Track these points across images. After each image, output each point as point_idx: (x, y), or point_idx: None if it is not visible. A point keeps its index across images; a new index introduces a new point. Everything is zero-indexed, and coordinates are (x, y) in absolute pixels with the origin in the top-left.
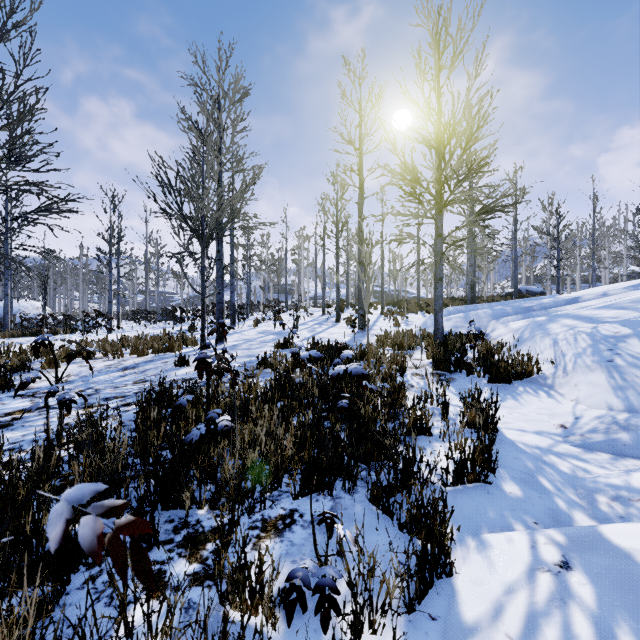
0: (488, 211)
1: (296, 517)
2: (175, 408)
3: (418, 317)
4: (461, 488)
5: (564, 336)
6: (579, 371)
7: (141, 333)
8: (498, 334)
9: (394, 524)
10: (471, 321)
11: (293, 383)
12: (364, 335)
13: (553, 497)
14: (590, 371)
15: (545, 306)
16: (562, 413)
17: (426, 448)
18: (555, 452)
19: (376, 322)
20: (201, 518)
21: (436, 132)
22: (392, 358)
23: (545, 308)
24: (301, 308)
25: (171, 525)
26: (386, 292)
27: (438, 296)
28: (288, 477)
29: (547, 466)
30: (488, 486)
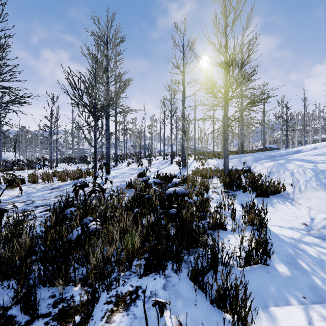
0: (253, 102)
1: (139, 293)
2: (62, 216)
3: (213, 161)
4: (249, 269)
5: (297, 170)
6: (309, 190)
7: (65, 169)
8: (258, 169)
9: (207, 298)
10: (244, 162)
11: (144, 197)
12: (185, 170)
13: (311, 276)
14: (316, 190)
15: (282, 154)
16: (302, 215)
17: (224, 239)
18: (304, 241)
19: (191, 163)
20: (74, 294)
21: (225, 58)
22: (201, 183)
23: (282, 156)
24: (152, 156)
25: (52, 300)
26: (196, 148)
27: (225, 149)
28: (137, 260)
29: (301, 252)
30: (267, 267)
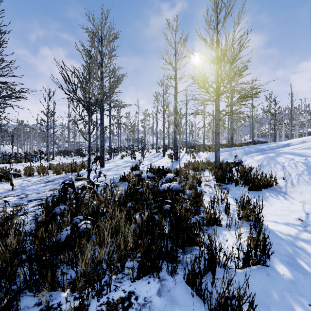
0: (244, 97)
1: (132, 300)
2: (51, 215)
3: (204, 154)
4: (248, 270)
5: (288, 164)
6: (302, 184)
7: (61, 162)
8: (248, 162)
9: (205, 306)
10: (235, 156)
11: (137, 192)
12: (177, 163)
13: None
14: (309, 184)
15: (272, 148)
16: (296, 210)
17: (219, 235)
18: (302, 239)
19: (183, 156)
20: (62, 301)
21: (217, 53)
22: (194, 176)
23: (272, 149)
24: (145, 149)
25: (38, 308)
26: (187, 141)
27: (217, 142)
28: (130, 261)
29: (300, 250)
30: (266, 268)
